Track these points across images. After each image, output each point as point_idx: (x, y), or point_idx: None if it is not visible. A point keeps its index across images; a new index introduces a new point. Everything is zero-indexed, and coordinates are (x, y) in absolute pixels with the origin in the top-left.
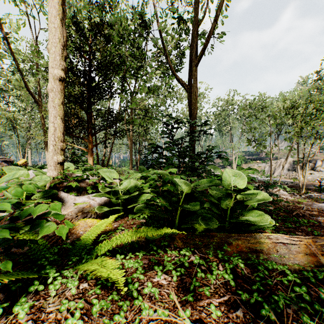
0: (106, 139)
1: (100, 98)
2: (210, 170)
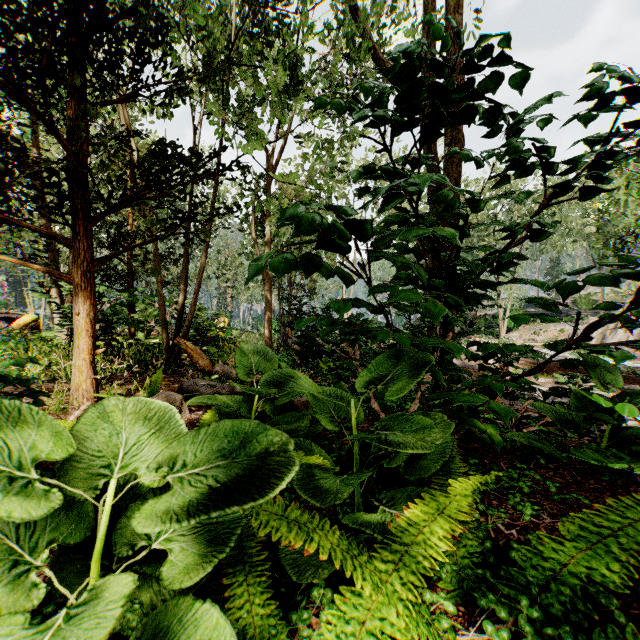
0: (186, 258)
1: (129, 99)
2: (608, 367)
